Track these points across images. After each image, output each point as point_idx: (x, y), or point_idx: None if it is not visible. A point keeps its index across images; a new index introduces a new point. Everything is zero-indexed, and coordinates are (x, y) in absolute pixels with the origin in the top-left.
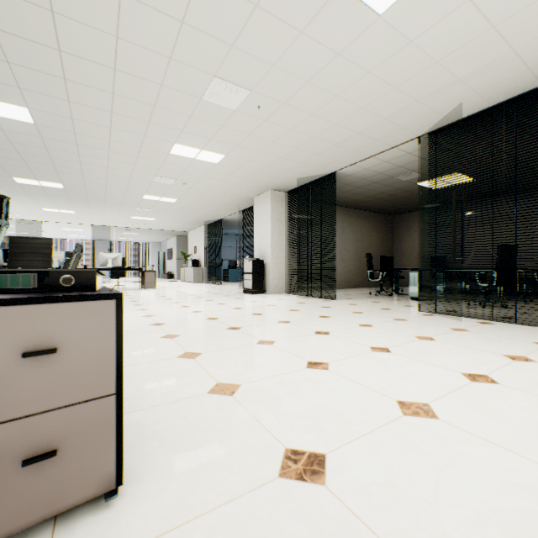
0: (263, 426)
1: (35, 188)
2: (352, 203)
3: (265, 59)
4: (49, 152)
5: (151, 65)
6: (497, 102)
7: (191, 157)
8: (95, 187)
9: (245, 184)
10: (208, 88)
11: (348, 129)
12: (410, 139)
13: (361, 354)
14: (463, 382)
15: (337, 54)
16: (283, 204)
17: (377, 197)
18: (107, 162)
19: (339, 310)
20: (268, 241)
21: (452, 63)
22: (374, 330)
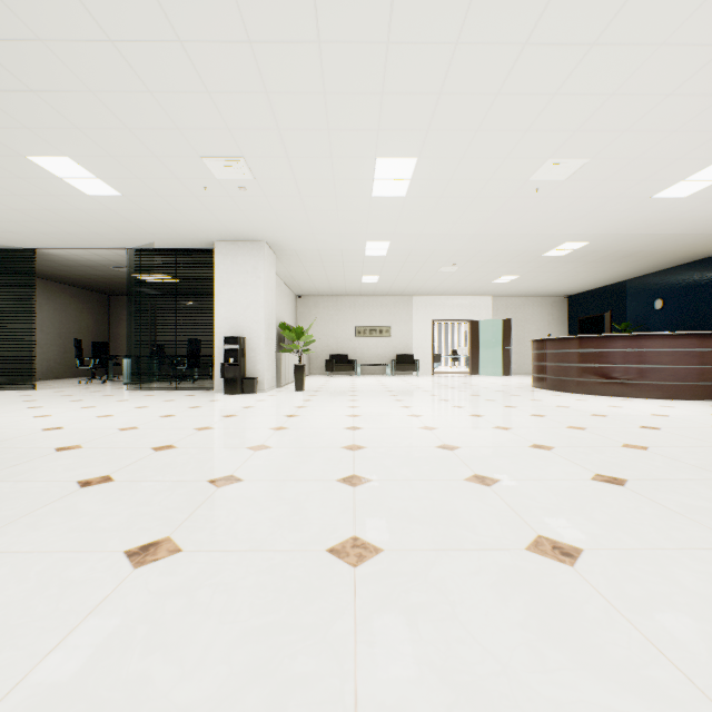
0: (24, 429)
1: None
2: (55, 276)
3: None
4: None
5: None
6: (178, 248)
7: None
8: None
9: None
10: None
11: (57, 228)
12: (121, 248)
13: (76, 410)
14: (134, 409)
15: (53, 195)
16: None
17: (90, 277)
18: None
19: (45, 396)
20: None
21: (143, 225)
22: (85, 402)
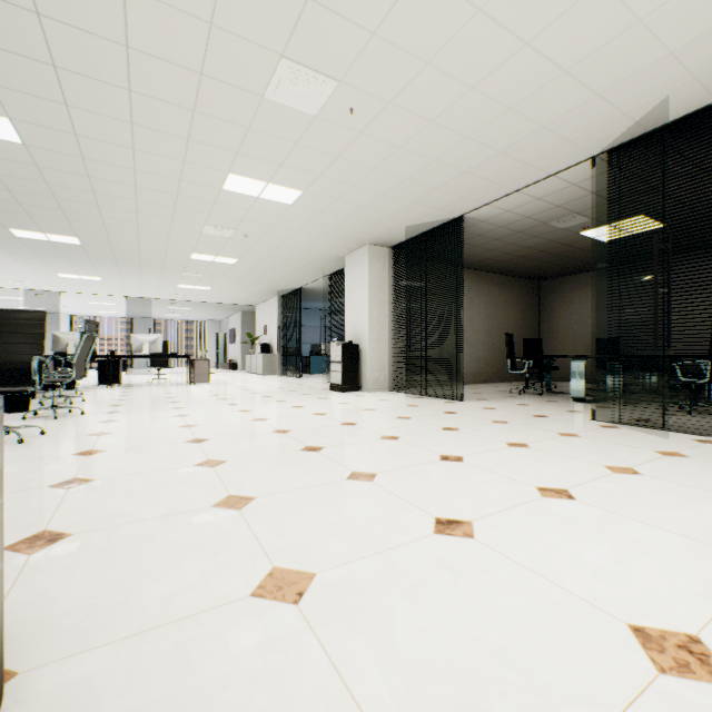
0: (357, 705)
1: (43, 245)
2: (483, 263)
3: (360, 22)
4: (51, 190)
5: (183, 39)
6: None
7: (253, 195)
8: (123, 242)
9: (332, 236)
10: (273, 78)
11: (485, 146)
12: (578, 162)
13: (526, 502)
14: None
15: (477, 9)
16: (386, 265)
17: (520, 253)
18: (135, 204)
19: (470, 418)
20: (365, 317)
21: (665, 22)
22: (534, 454)
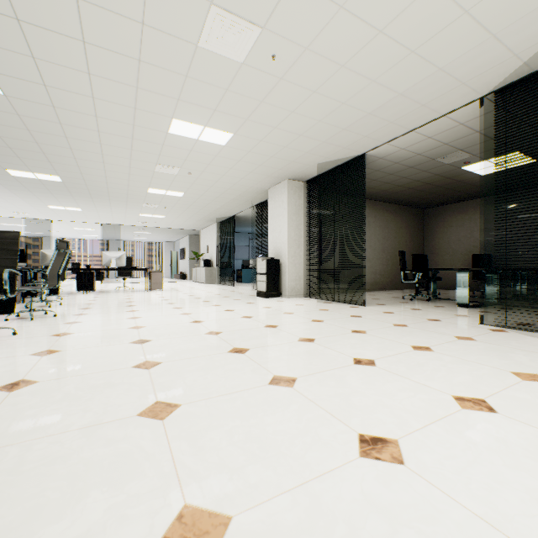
0: None
1: (33, 182)
2: (379, 194)
3: None
4: (32, 135)
5: None
6: None
7: (193, 138)
8: (94, 179)
9: (258, 172)
10: (205, 26)
11: (388, 89)
12: (468, 103)
13: (447, 415)
14: None
15: None
16: (301, 196)
17: (410, 186)
18: (100, 147)
19: (374, 321)
20: (284, 238)
21: None
22: (439, 358)
